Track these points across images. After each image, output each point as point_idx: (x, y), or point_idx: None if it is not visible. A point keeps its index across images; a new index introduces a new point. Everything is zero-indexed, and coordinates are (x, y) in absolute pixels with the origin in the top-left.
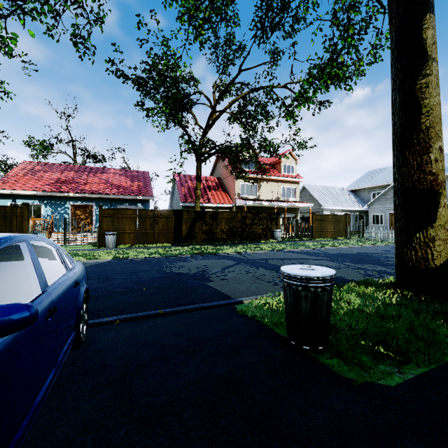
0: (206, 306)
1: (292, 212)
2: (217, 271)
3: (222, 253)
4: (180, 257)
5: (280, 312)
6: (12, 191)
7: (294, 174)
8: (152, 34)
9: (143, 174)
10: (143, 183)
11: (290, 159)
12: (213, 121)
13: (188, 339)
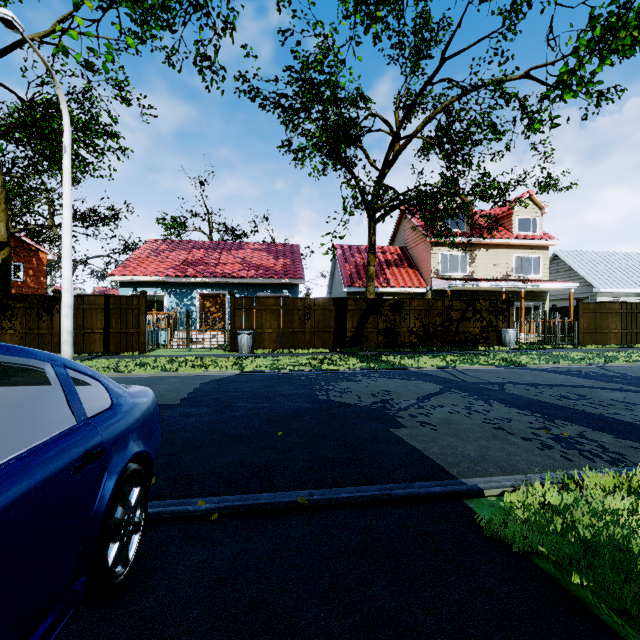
0: (397, 497)
1: (533, 299)
2: (409, 403)
3: (412, 367)
4: (343, 373)
5: (612, 556)
6: (132, 277)
7: (537, 233)
8: (299, 17)
9: (291, 248)
10: (290, 260)
11: (530, 207)
12: (394, 155)
13: (363, 623)
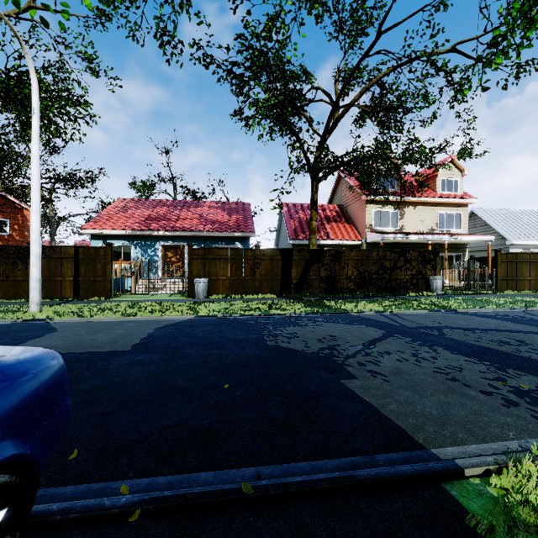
0: (363, 481)
1: (455, 250)
2: (356, 350)
3: (353, 311)
4: (289, 317)
5: None
6: (102, 231)
7: (458, 193)
8: None
9: (243, 206)
10: (242, 216)
11: (452, 170)
12: (334, 122)
13: None
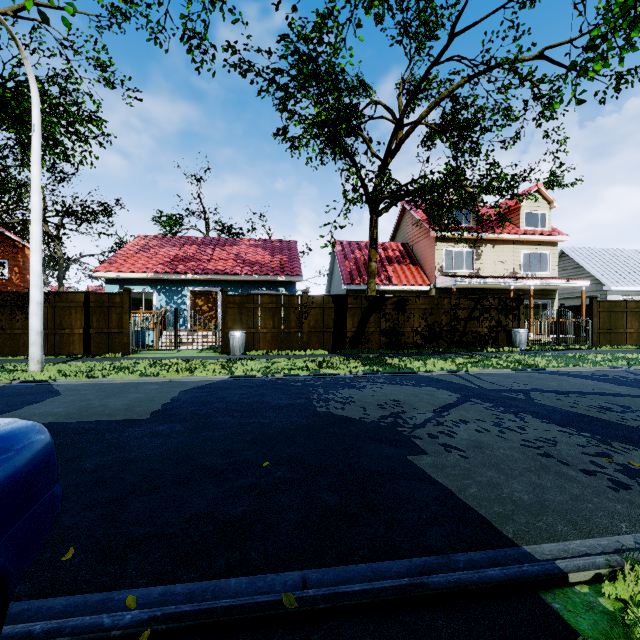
0: (439, 590)
1: (542, 297)
2: (425, 418)
3: (420, 371)
4: (343, 378)
5: None
6: (118, 274)
7: (546, 229)
8: None
9: (288, 244)
10: (287, 256)
11: (539, 201)
12: (397, 144)
13: None
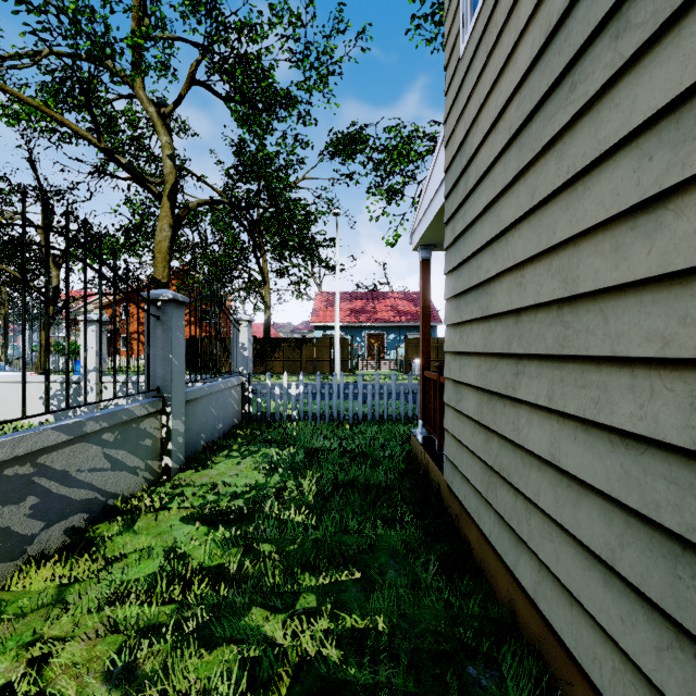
0: None
1: None
2: None
3: None
4: None
5: None
6: (325, 323)
7: None
8: None
9: None
10: None
11: None
12: None
13: None
